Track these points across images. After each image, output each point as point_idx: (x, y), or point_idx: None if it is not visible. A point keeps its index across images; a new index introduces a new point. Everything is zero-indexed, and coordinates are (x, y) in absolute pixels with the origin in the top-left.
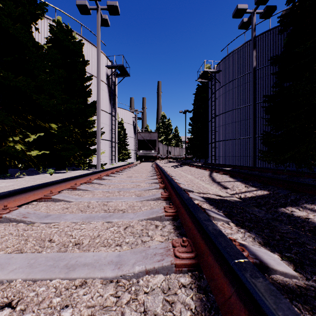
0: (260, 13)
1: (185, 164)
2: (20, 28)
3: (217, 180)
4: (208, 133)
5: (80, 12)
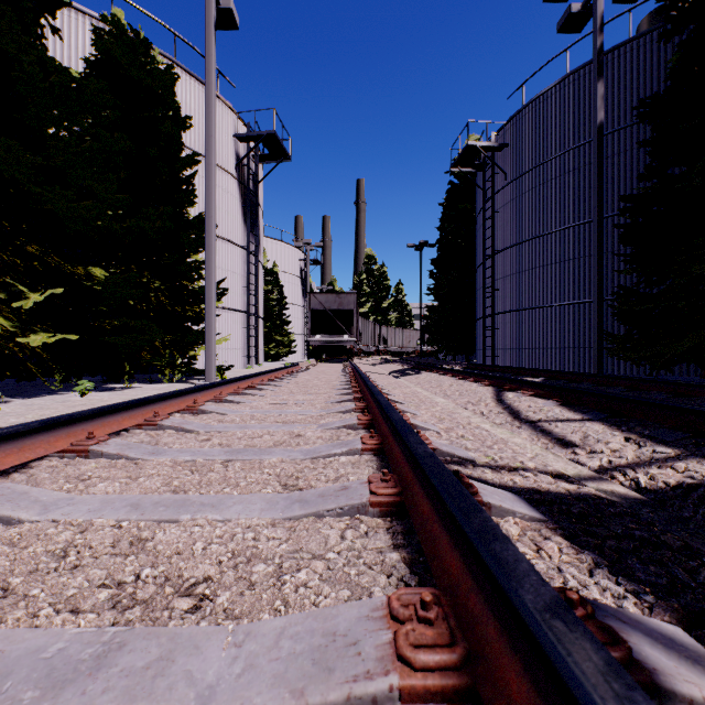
0: None
1: (425, 368)
2: None
3: (528, 417)
4: (474, 294)
5: None
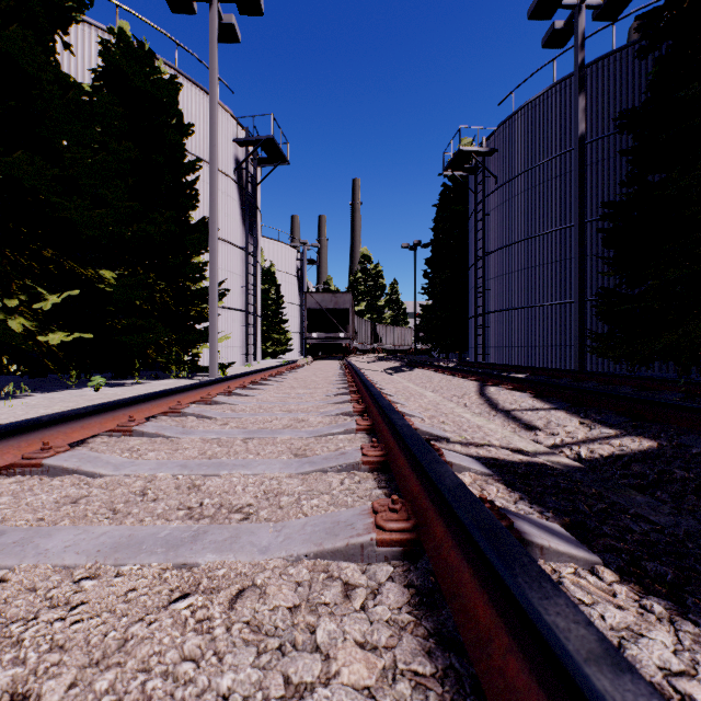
0: (596, 6)
1: (417, 365)
2: (21, 37)
3: (504, 407)
4: (466, 293)
5: (171, 8)
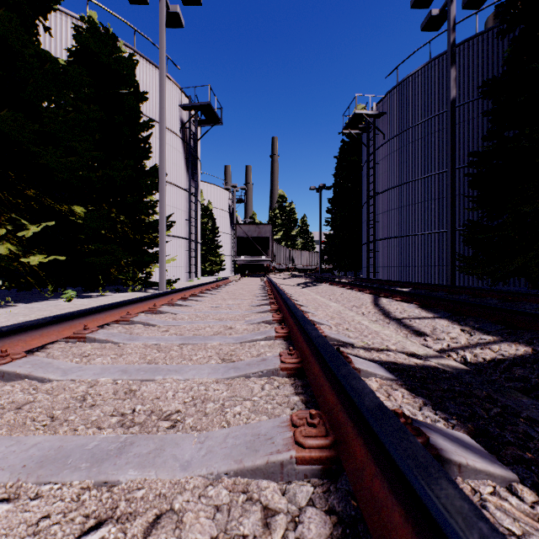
0: None
1: (323, 281)
2: (7, 19)
3: (395, 315)
4: (360, 225)
5: None
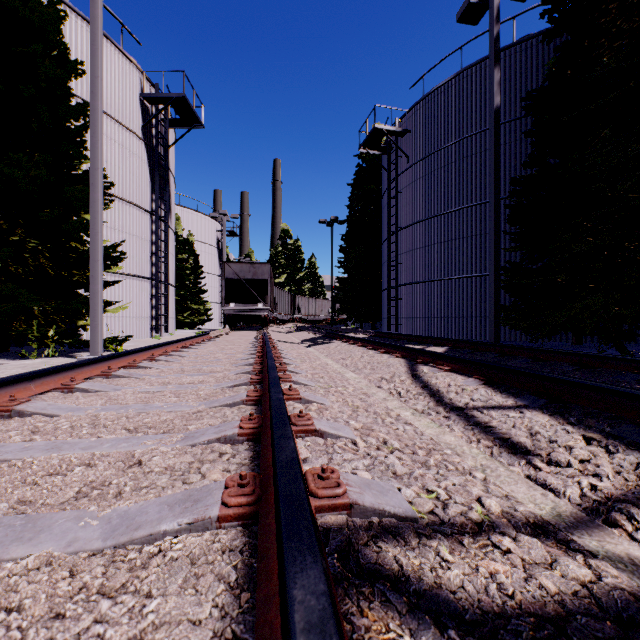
0: None
1: (335, 337)
2: None
3: (454, 401)
4: (379, 267)
5: None
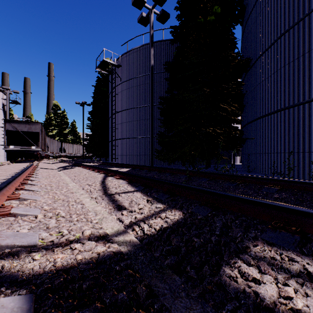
0: (157, 14)
1: (78, 165)
2: None
3: (111, 191)
4: (109, 130)
5: None
